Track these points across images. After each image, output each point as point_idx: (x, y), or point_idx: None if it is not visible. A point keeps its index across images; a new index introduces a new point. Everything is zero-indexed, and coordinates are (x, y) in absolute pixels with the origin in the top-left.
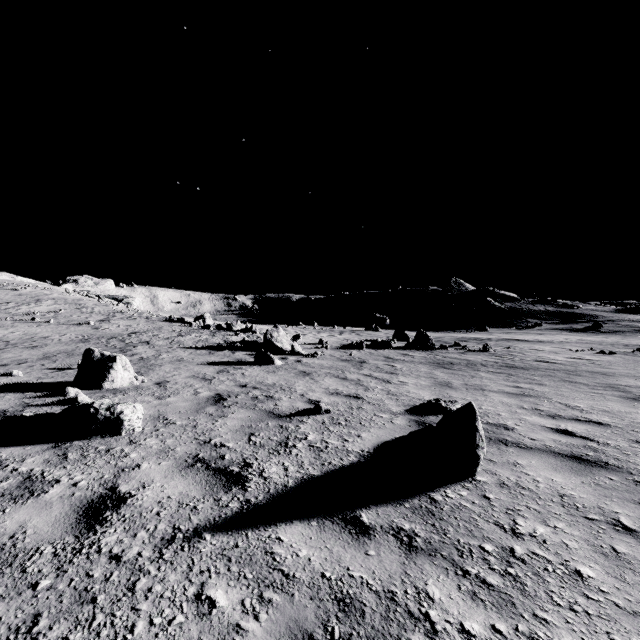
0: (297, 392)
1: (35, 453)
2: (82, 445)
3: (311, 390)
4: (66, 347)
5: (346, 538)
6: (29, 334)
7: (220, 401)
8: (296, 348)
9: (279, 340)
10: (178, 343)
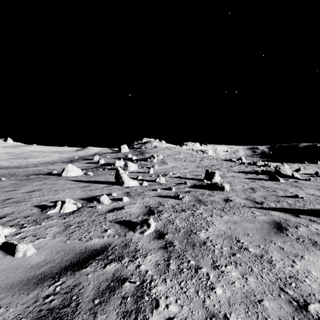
0: (289, 191)
1: (207, 191)
2: (216, 191)
3: (297, 192)
4: (193, 169)
5: (291, 216)
6: (181, 165)
7: (252, 189)
8: (295, 175)
9: (284, 170)
10: (231, 170)
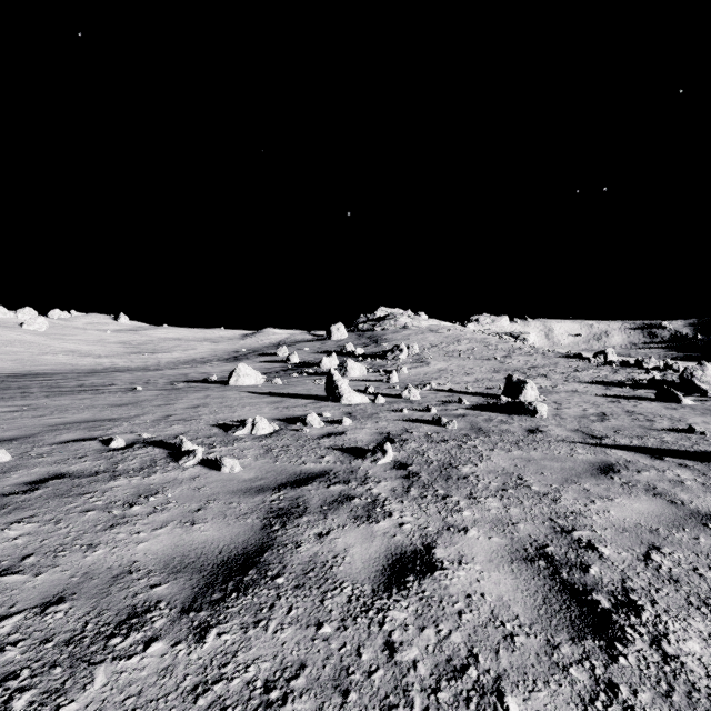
0: (685, 422)
1: (500, 416)
2: (518, 417)
3: (705, 423)
4: (486, 376)
5: (646, 458)
6: (460, 366)
7: (602, 416)
8: None
9: (704, 380)
10: (573, 378)
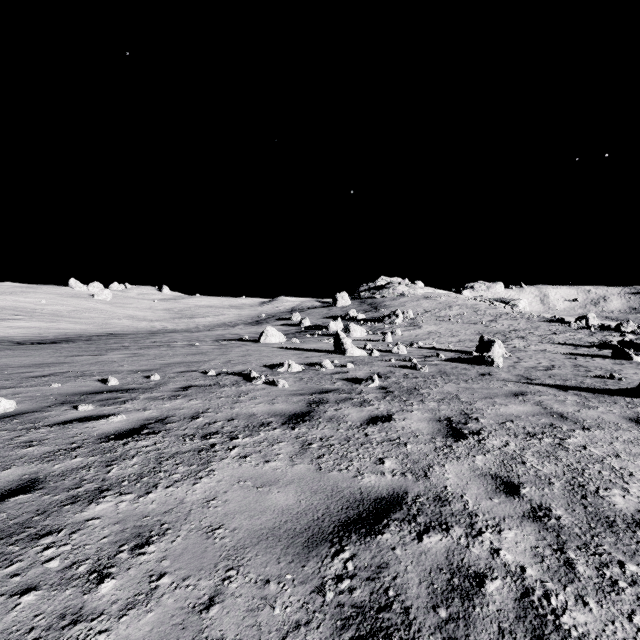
0: (617, 373)
1: (465, 365)
2: (479, 366)
3: (634, 374)
4: (469, 337)
5: (555, 390)
6: (448, 329)
7: (550, 367)
8: None
9: None
10: (548, 339)
